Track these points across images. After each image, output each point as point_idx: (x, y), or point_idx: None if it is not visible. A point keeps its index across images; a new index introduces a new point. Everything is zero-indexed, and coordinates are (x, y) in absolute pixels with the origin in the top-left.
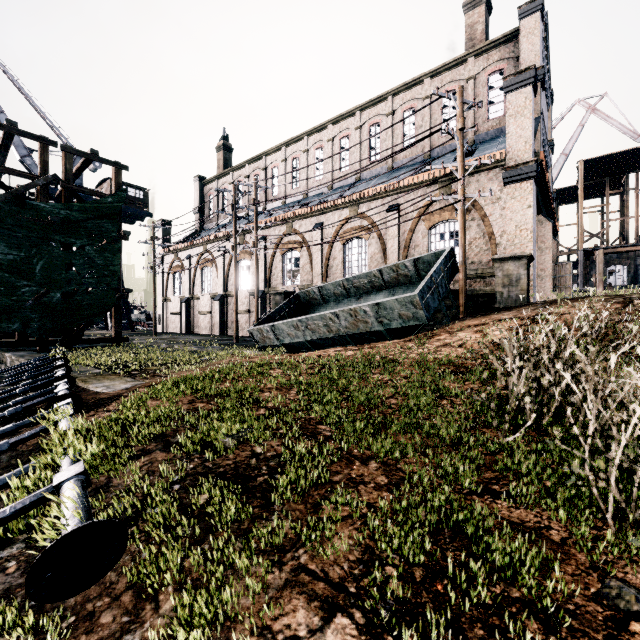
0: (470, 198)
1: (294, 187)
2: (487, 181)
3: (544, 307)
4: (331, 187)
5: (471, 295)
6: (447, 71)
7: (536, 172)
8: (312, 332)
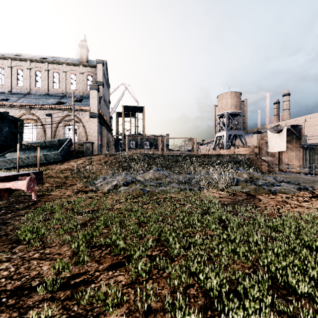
0: (79, 119)
1: None
2: (85, 115)
3: (93, 156)
4: (11, 91)
5: (77, 152)
6: (72, 66)
7: (98, 116)
8: (14, 163)
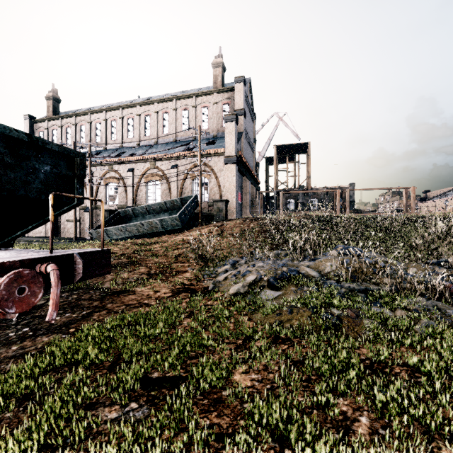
0: (211, 168)
1: (113, 139)
2: (218, 161)
3: (225, 221)
4: (139, 144)
5: (205, 215)
6: (204, 96)
7: (237, 161)
8: (129, 232)
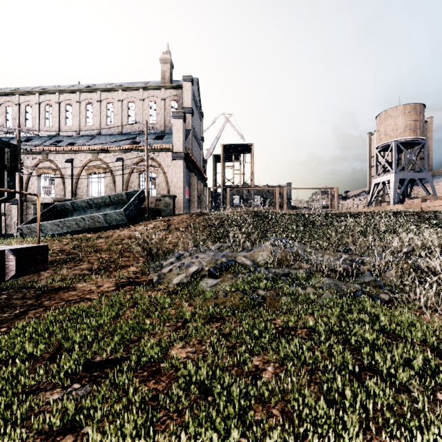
0: (158, 163)
1: (47, 125)
2: (166, 156)
3: (173, 216)
4: (79, 133)
5: (153, 210)
6: (152, 90)
7: (184, 157)
8: (68, 227)
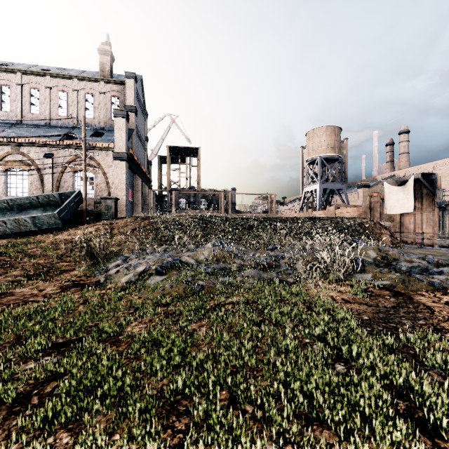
0: (97, 162)
1: None
2: (106, 156)
3: (115, 220)
4: None
5: (91, 213)
6: (88, 81)
7: (127, 158)
8: None
